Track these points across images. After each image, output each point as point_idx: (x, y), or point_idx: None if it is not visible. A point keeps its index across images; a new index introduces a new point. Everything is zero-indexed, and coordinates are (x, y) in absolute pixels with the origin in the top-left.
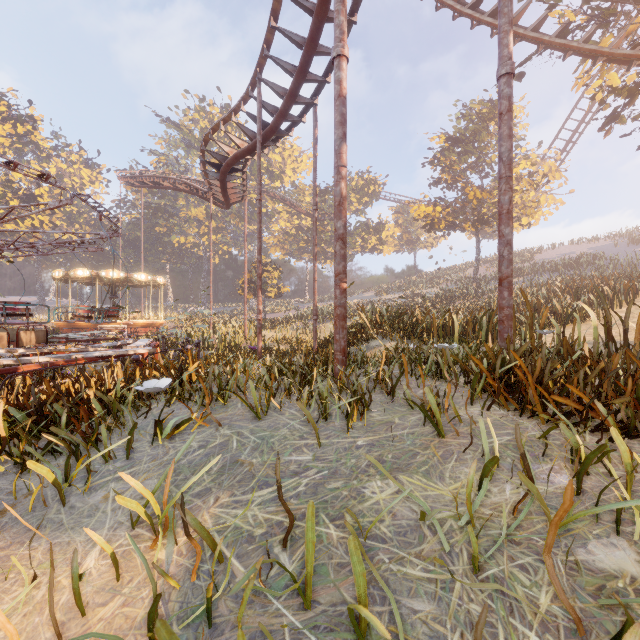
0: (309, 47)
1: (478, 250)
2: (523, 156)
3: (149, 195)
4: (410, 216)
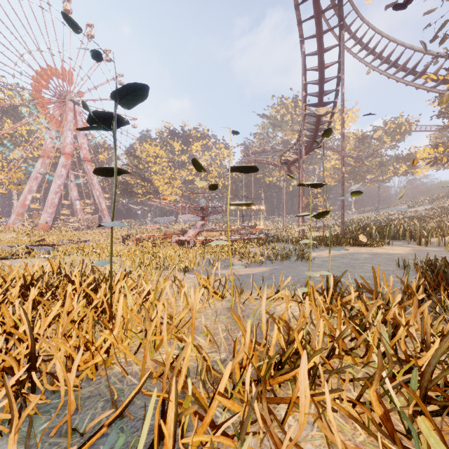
0: (315, 133)
1: None
2: None
3: None
4: None
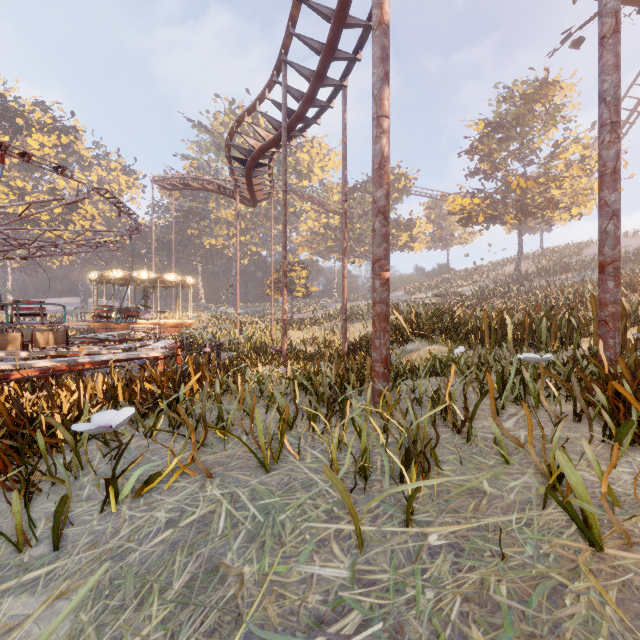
0: (338, 18)
1: (520, 244)
2: (573, 140)
3: (181, 198)
4: (443, 211)
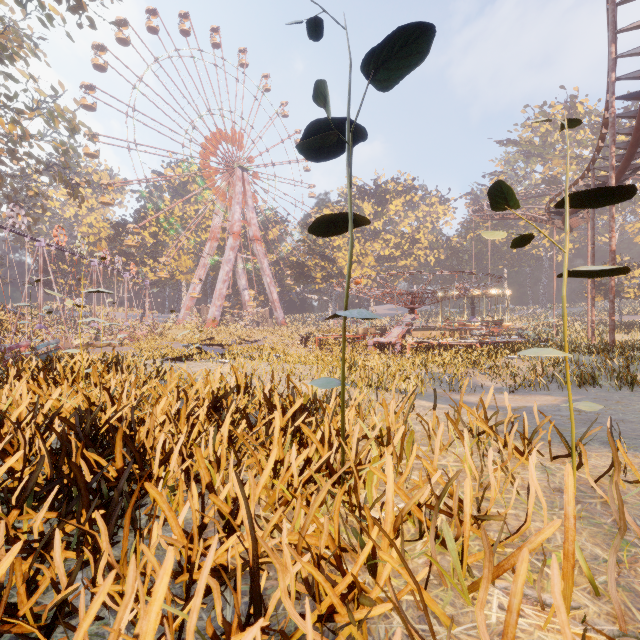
0: (630, 150)
1: None
2: None
3: None
4: None
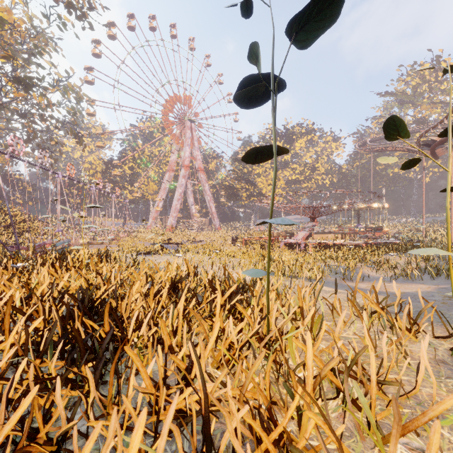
0: None
1: None
2: None
3: None
4: None
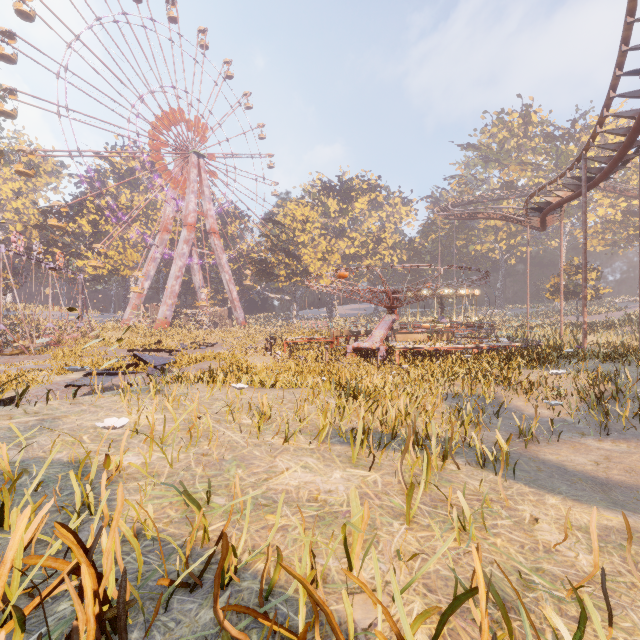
0: (632, 136)
1: None
2: None
3: None
4: None
